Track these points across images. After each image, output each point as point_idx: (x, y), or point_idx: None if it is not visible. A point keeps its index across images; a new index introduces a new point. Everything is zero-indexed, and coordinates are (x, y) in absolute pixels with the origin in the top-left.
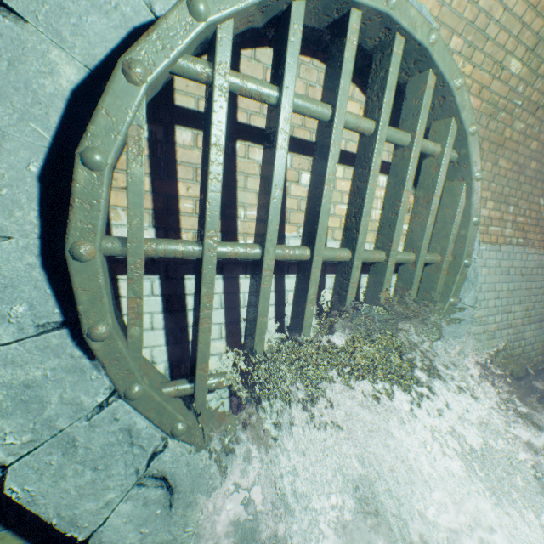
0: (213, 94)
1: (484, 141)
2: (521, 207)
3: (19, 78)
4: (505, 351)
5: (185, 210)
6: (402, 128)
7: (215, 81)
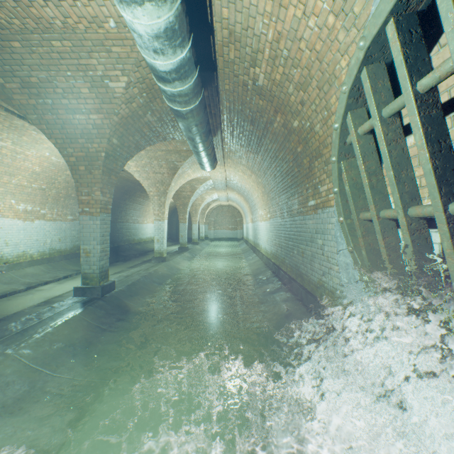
0: (352, 146)
1: None
2: None
3: None
4: None
5: None
6: None
7: (351, 140)
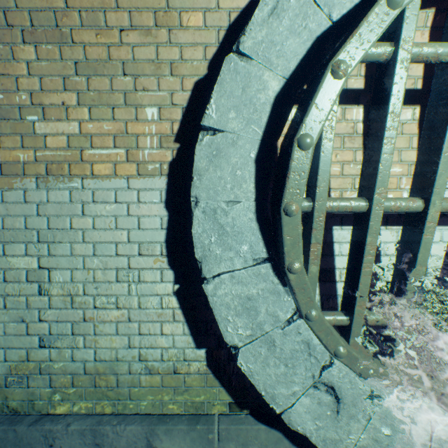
0: (395, 69)
1: None
2: None
3: (246, 98)
4: None
5: (333, 173)
6: None
7: (397, 56)
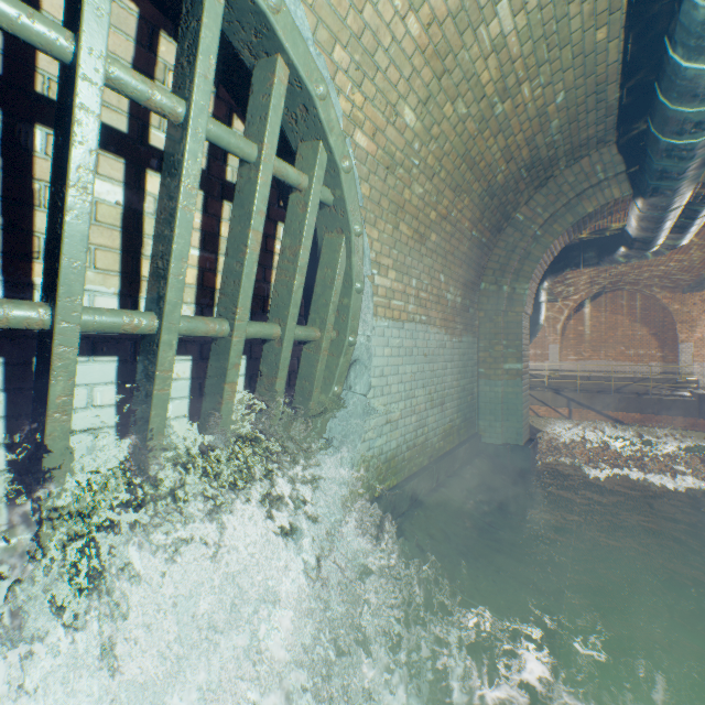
0: None
1: (384, 198)
2: (424, 282)
3: None
4: (409, 441)
5: None
6: (249, 135)
7: None
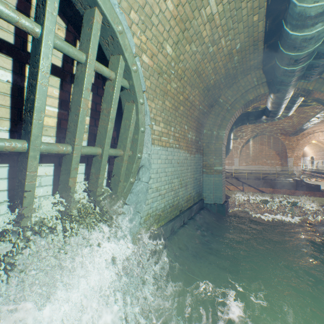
0: None
1: (157, 88)
2: (177, 129)
3: None
4: (170, 203)
5: None
6: (81, 49)
7: None
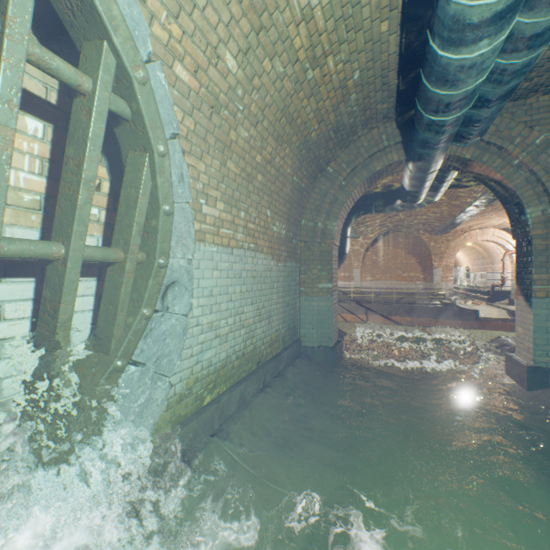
0: None
1: (211, 135)
2: (252, 215)
3: None
4: (239, 351)
5: None
6: None
7: None
